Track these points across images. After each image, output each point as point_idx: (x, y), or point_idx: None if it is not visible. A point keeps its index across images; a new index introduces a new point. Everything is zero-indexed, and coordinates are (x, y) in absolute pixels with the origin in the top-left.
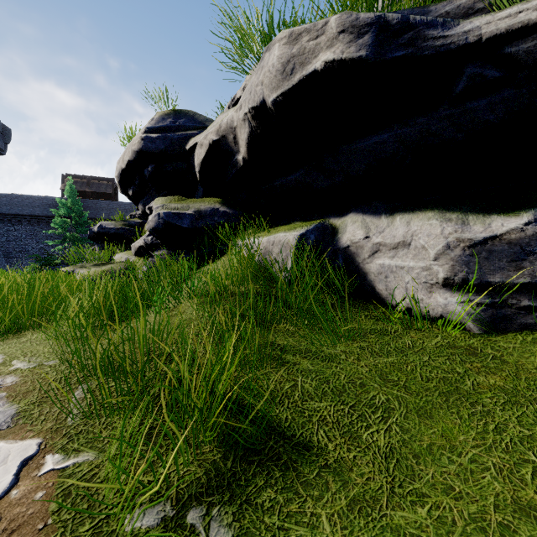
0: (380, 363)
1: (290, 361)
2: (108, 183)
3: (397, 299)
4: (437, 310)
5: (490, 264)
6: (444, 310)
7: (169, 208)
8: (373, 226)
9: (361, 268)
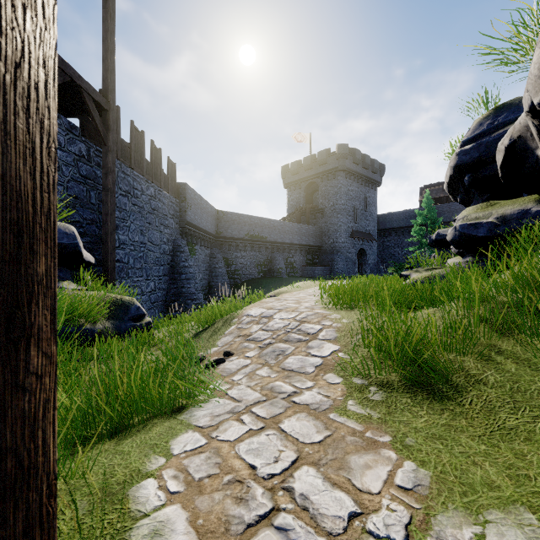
0: None
1: (497, 360)
2: None
3: None
4: None
5: None
6: None
7: (470, 219)
8: None
9: None
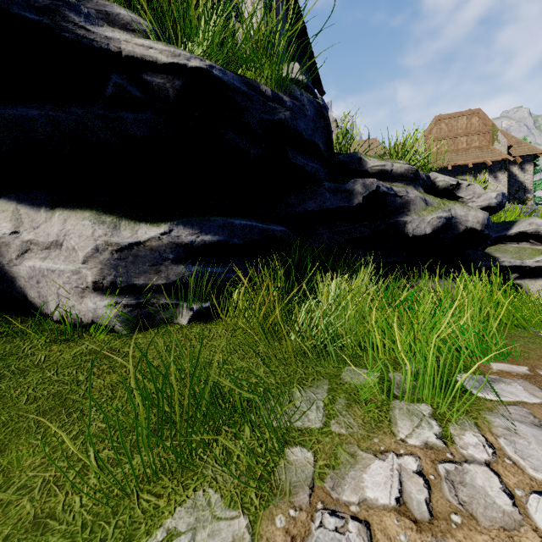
0: None
1: None
2: None
3: (51, 307)
4: (88, 315)
5: (136, 268)
6: (94, 315)
7: None
8: (28, 219)
9: (7, 271)
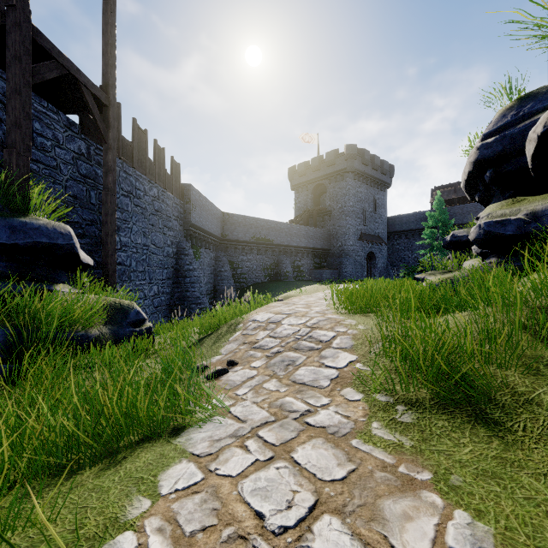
0: None
1: (547, 375)
2: None
3: None
4: None
5: None
6: None
7: (495, 216)
8: None
9: None
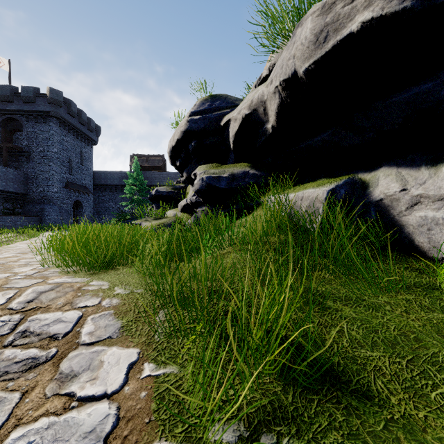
0: (434, 319)
1: (331, 307)
2: (160, 158)
3: (443, 252)
4: None
5: None
6: None
7: (210, 173)
8: (411, 178)
9: (396, 220)
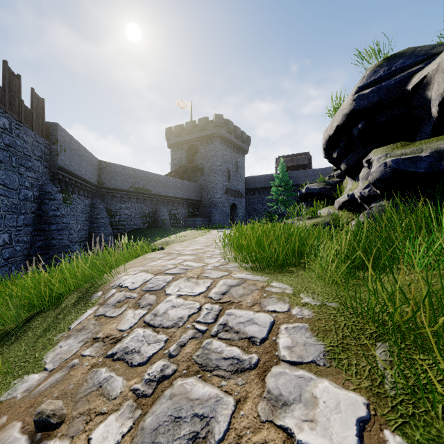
0: None
1: None
2: (304, 156)
3: None
4: None
5: None
6: None
7: (394, 155)
8: None
9: None
